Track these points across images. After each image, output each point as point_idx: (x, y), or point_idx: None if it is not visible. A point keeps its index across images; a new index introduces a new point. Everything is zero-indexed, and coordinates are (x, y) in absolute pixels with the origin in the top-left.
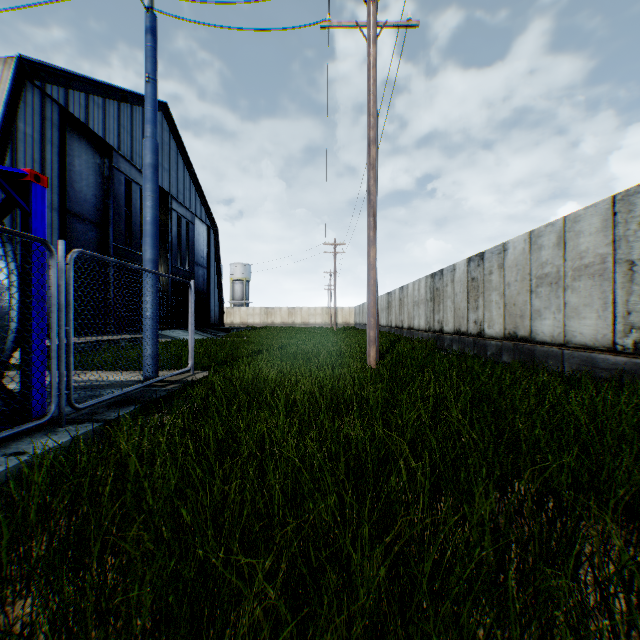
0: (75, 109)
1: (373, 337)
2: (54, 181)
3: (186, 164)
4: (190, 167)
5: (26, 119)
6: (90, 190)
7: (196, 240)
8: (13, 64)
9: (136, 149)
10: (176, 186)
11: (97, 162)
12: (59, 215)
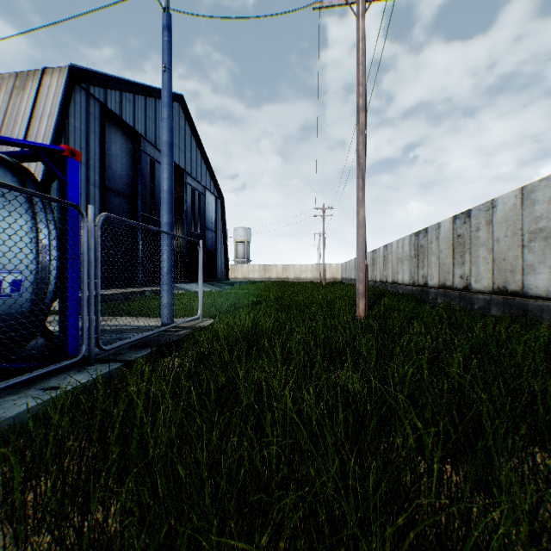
0: (112, 105)
1: (362, 290)
2: (96, 163)
3: (198, 145)
4: (201, 147)
5: (75, 115)
6: (123, 170)
7: (206, 208)
8: (66, 72)
9: (158, 135)
10: (190, 164)
11: (128, 147)
12: (100, 191)
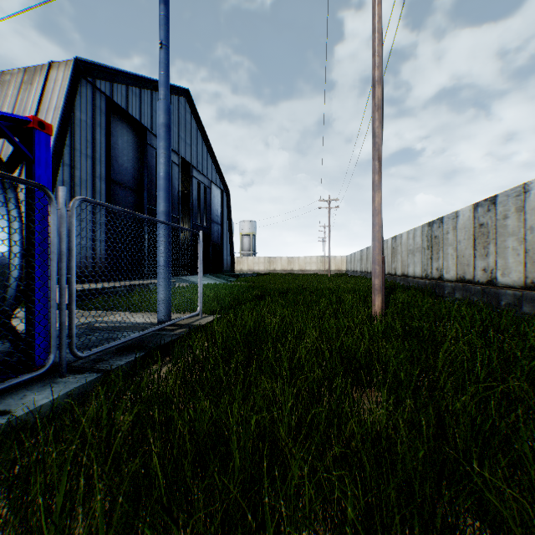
0: (118, 98)
1: (378, 285)
2: (102, 157)
3: (204, 139)
4: (207, 141)
5: (81, 108)
6: (129, 163)
7: (212, 201)
8: (71, 65)
9: None
10: (196, 157)
11: (135, 141)
12: (106, 184)
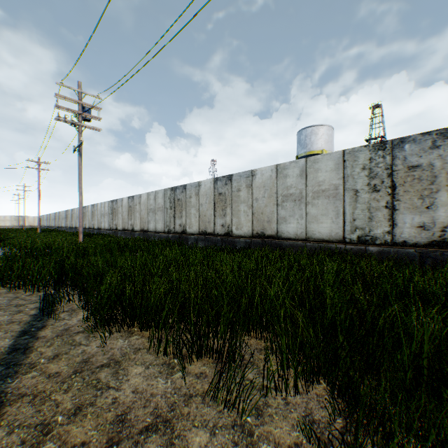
0: None
1: (40, 227)
2: None
3: None
4: None
5: None
6: None
7: None
8: None
9: None
10: None
11: None
12: None
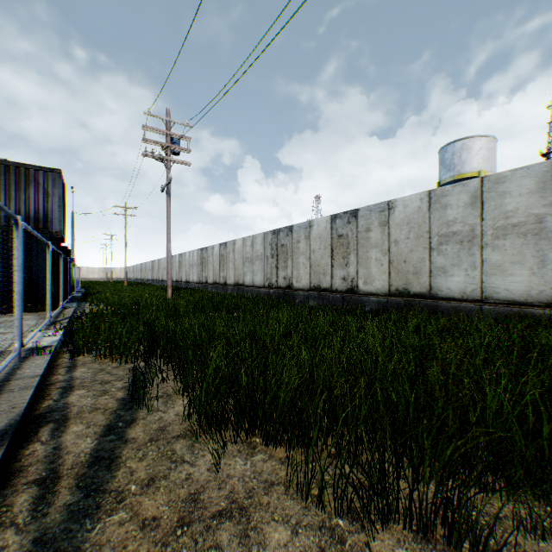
0: None
1: (126, 280)
2: None
3: None
4: None
5: None
6: None
7: None
8: None
9: None
10: None
11: None
12: None
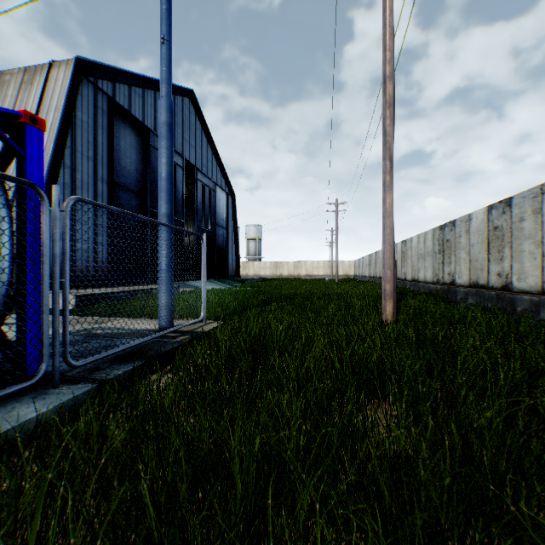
0: (120, 99)
1: (389, 291)
2: (104, 159)
3: (209, 141)
4: (212, 143)
5: (82, 109)
6: (132, 165)
7: (217, 205)
8: (72, 64)
9: None
10: (201, 160)
11: (138, 142)
12: (108, 186)
